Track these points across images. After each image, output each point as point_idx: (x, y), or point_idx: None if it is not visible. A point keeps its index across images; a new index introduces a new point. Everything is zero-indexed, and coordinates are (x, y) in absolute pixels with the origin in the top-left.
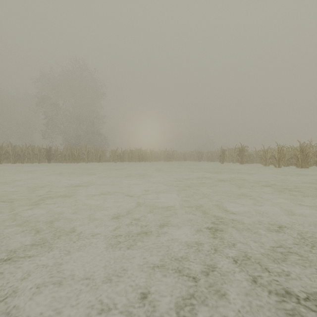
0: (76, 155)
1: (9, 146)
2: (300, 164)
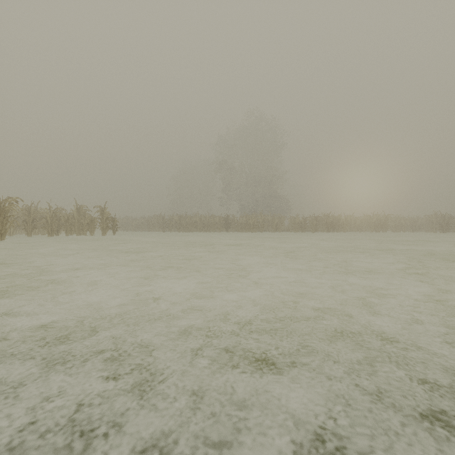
0: (251, 223)
1: (196, 216)
2: None
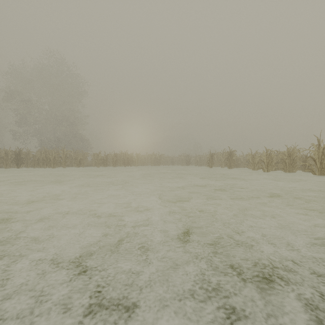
0: (51, 159)
1: None
2: (287, 169)
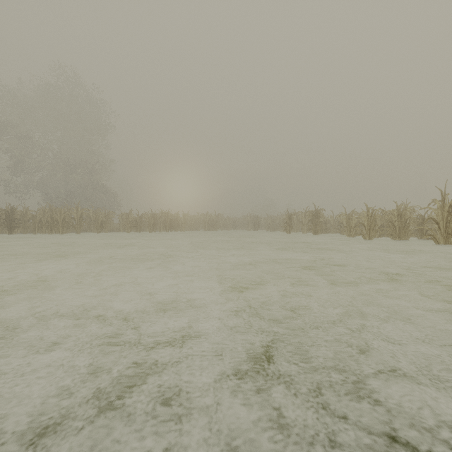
0: (59, 221)
1: None
2: (398, 235)
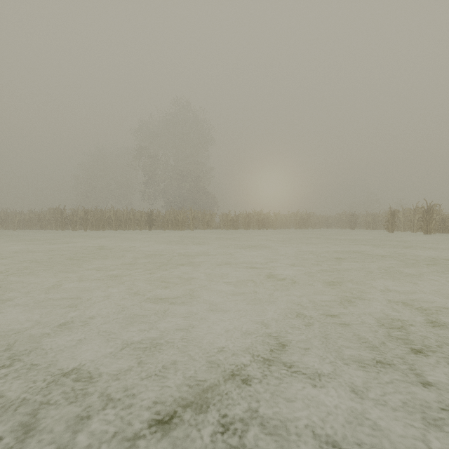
0: (179, 220)
1: (111, 210)
2: None
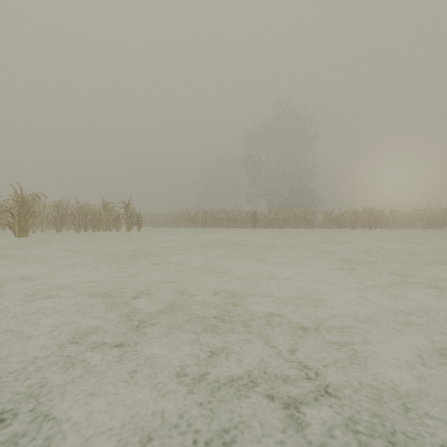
0: (280, 219)
1: (222, 212)
2: None
